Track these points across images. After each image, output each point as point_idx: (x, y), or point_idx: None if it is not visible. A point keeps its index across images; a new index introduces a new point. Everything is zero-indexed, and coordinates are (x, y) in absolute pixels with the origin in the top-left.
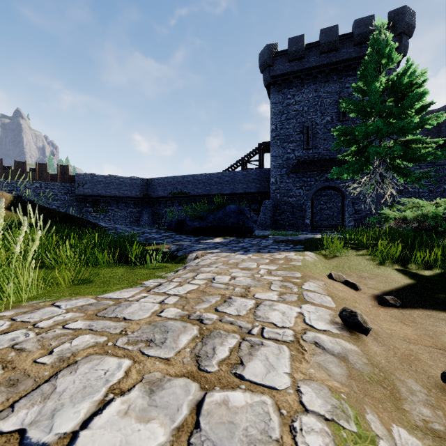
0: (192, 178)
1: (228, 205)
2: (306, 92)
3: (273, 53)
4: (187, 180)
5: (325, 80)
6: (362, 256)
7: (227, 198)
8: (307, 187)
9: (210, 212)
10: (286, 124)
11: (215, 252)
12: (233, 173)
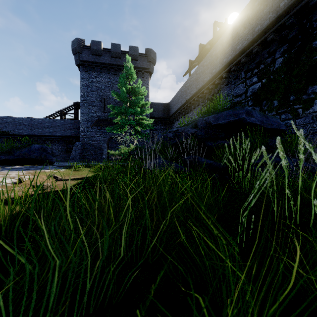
0: (12, 120)
1: (33, 144)
2: (104, 77)
3: (81, 45)
4: (6, 121)
5: (114, 73)
6: (91, 170)
7: (47, 139)
8: (104, 135)
9: (17, 149)
10: (90, 94)
11: (1, 171)
12: (52, 121)
